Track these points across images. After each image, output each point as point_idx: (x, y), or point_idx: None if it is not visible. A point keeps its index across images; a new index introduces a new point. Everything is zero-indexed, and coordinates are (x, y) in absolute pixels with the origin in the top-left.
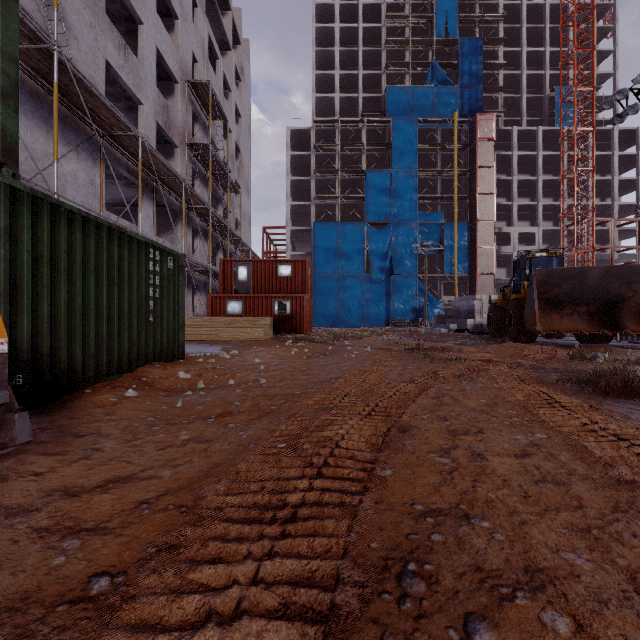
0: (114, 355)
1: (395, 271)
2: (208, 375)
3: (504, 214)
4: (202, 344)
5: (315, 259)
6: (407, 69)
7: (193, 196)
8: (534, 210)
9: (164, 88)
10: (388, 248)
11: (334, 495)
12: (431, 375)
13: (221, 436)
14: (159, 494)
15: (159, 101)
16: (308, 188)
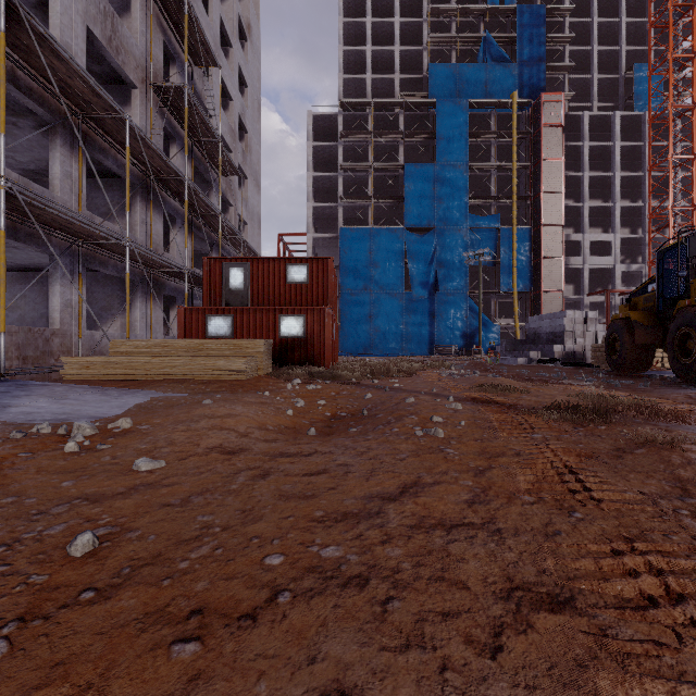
0: None
1: (440, 287)
2: None
3: (571, 219)
4: (119, 389)
5: (342, 273)
6: (454, 44)
7: (155, 156)
8: (608, 214)
9: (117, 1)
10: (432, 259)
11: None
12: None
13: None
14: None
15: None
16: (334, 188)
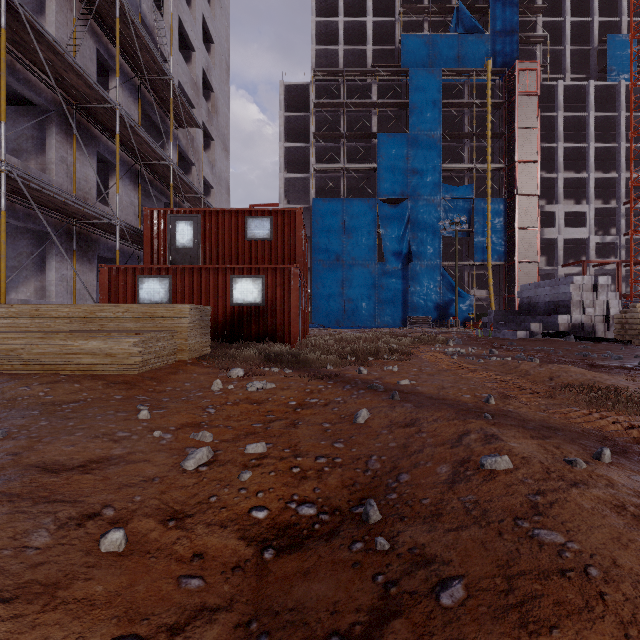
0: None
1: (414, 258)
2: None
3: (543, 191)
4: None
5: (315, 243)
6: (426, 15)
7: (68, 68)
8: (580, 185)
9: None
10: (405, 229)
11: None
12: None
13: None
14: None
15: None
16: (306, 159)
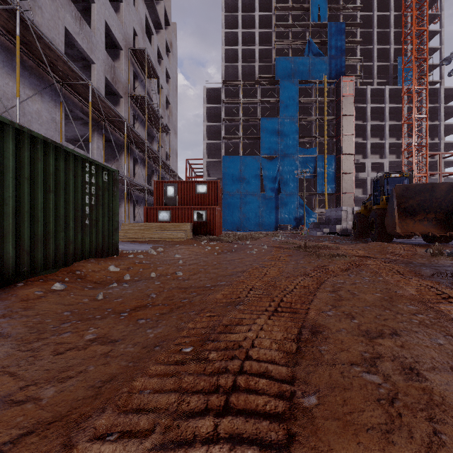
0: (50, 252)
1: (282, 191)
2: (135, 268)
3: (361, 149)
4: (137, 243)
5: (224, 182)
6: (290, 45)
7: (133, 133)
8: (382, 146)
9: (112, 54)
10: (277, 174)
11: (248, 452)
12: (322, 269)
13: (128, 335)
14: (22, 433)
15: (107, 62)
16: (219, 131)
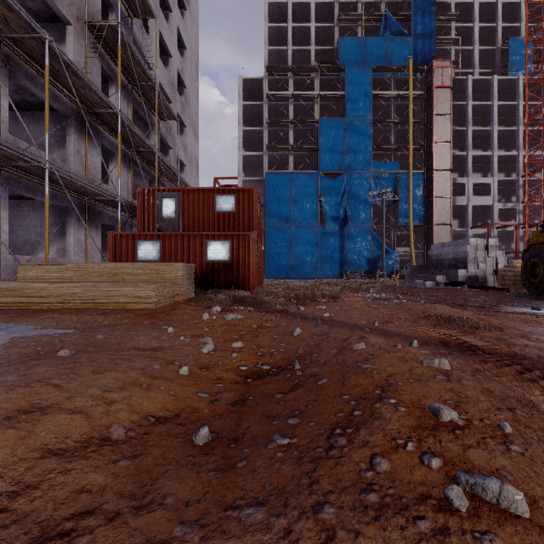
0: None
1: (349, 221)
2: None
3: (456, 166)
4: None
5: (267, 209)
6: (359, 21)
7: (85, 86)
8: (487, 161)
9: None
10: (342, 198)
11: None
12: None
13: None
14: None
15: None
16: (261, 140)
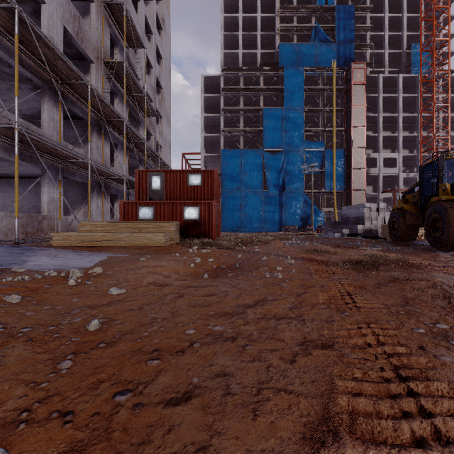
0: None
1: (286, 188)
2: None
3: (371, 144)
4: (88, 252)
5: (223, 178)
6: (295, 30)
7: (105, 106)
8: (394, 140)
9: (81, 8)
10: (281, 169)
11: None
12: None
13: None
14: None
15: (68, 8)
16: (218, 123)
